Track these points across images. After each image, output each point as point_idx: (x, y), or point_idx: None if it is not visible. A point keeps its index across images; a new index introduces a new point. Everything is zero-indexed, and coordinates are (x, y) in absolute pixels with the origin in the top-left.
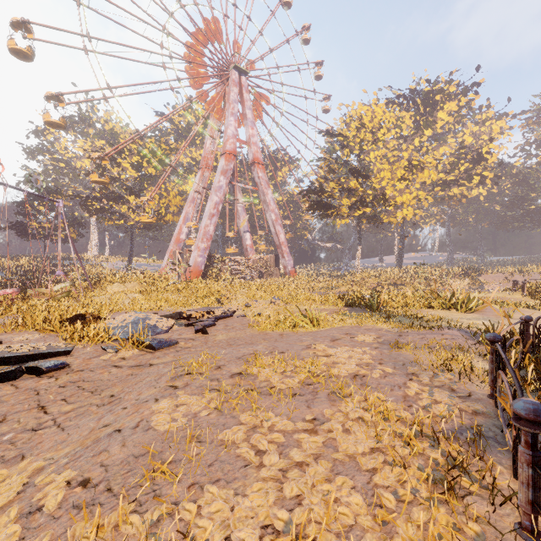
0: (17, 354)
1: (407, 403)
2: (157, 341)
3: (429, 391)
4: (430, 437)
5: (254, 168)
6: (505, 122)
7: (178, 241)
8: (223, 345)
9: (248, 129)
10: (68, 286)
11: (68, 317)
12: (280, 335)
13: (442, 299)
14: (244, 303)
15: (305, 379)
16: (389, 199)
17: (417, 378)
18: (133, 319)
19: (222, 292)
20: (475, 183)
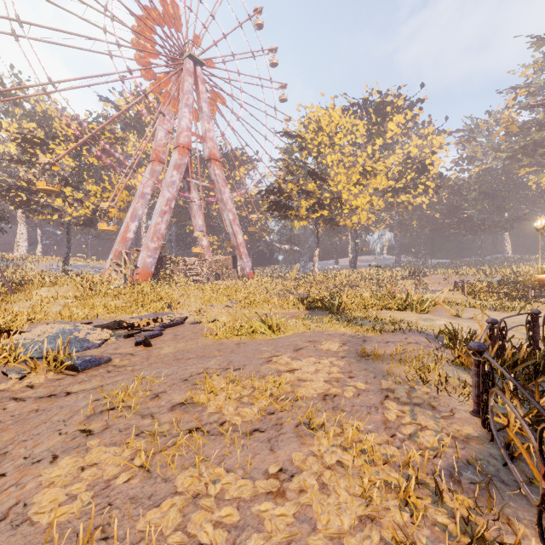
0: None
1: (389, 432)
2: (83, 359)
3: (411, 412)
4: (428, 485)
5: (210, 165)
6: (443, 138)
7: (125, 240)
8: (169, 360)
9: (203, 123)
10: None
11: None
12: (237, 344)
13: (399, 300)
14: (198, 307)
15: (266, 405)
16: (345, 202)
17: (393, 394)
18: (57, 331)
19: (173, 295)
20: (420, 192)
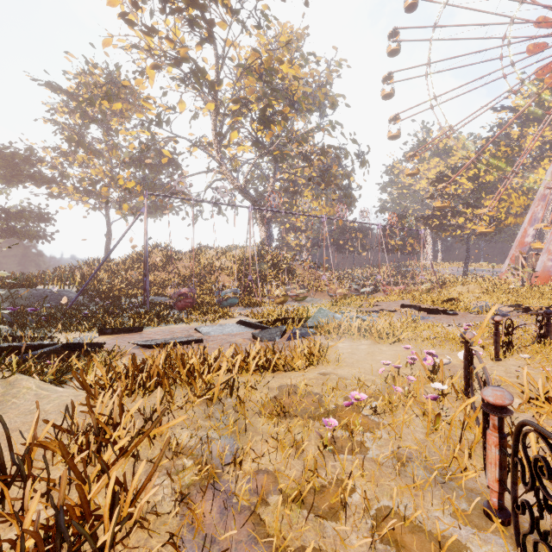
0: (434, 309)
1: None
2: (501, 313)
3: None
4: None
5: None
6: None
7: (522, 245)
8: None
9: None
10: (428, 285)
11: (445, 299)
12: None
13: None
14: None
15: None
16: None
17: None
18: (483, 304)
19: None
20: None
